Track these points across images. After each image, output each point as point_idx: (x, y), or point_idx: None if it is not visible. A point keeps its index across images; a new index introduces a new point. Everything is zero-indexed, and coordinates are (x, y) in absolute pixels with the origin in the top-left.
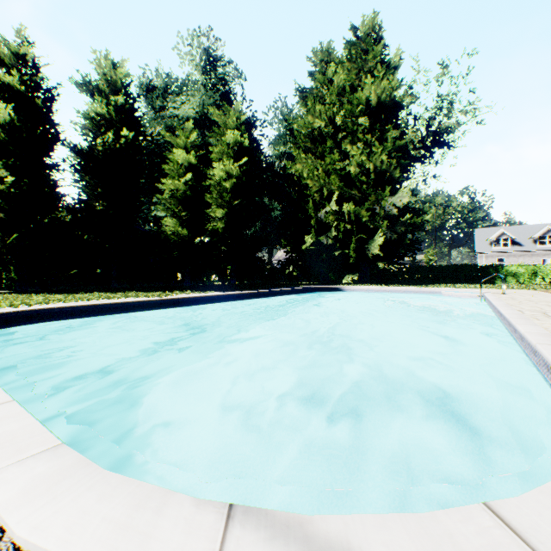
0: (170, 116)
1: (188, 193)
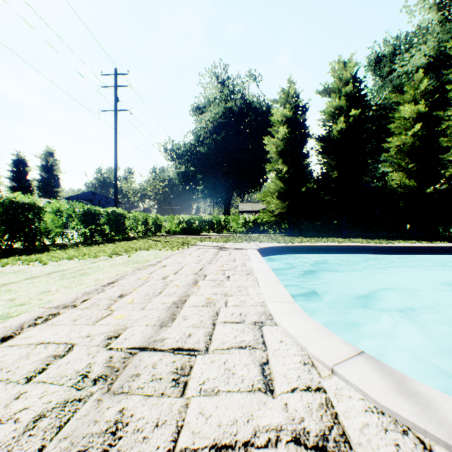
0: (396, 76)
1: (416, 144)
